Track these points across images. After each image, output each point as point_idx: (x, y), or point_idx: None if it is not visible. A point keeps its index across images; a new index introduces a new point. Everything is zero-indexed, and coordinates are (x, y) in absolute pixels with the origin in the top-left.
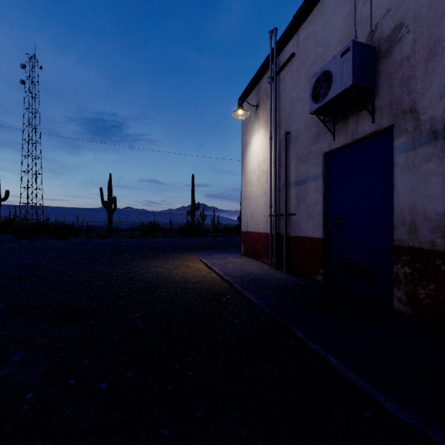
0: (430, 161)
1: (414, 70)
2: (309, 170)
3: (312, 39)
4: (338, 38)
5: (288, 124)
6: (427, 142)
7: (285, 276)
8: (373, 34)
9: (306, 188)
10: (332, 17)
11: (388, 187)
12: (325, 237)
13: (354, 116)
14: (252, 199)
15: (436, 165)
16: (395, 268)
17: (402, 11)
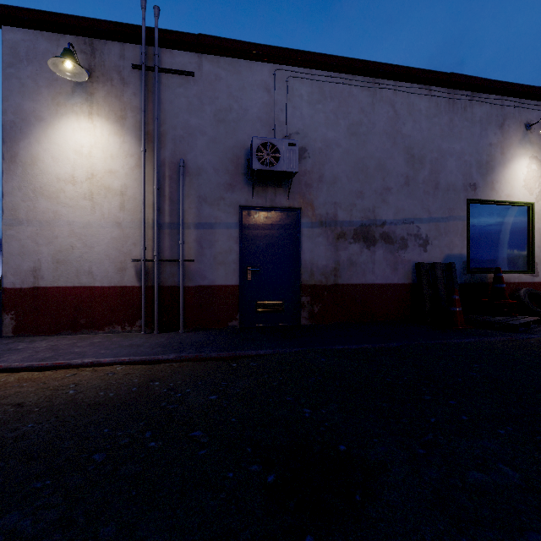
0: (320, 237)
1: (313, 182)
2: (220, 216)
3: (225, 85)
4: (257, 114)
5: (181, 150)
6: (319, 226)
7: (197, 333)
8: (288, 139)
9: (215, 233)
10: (251, 89)
11: (294, 247)
12: (239, 284)
13: (273, 188)
14: (61, 227)
15: (322, 240)
16: (303, 298)
17: (306, 141)
